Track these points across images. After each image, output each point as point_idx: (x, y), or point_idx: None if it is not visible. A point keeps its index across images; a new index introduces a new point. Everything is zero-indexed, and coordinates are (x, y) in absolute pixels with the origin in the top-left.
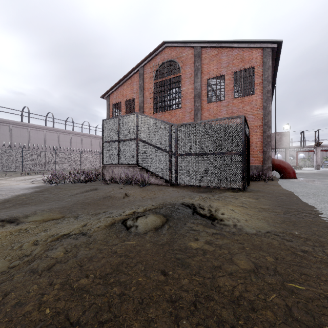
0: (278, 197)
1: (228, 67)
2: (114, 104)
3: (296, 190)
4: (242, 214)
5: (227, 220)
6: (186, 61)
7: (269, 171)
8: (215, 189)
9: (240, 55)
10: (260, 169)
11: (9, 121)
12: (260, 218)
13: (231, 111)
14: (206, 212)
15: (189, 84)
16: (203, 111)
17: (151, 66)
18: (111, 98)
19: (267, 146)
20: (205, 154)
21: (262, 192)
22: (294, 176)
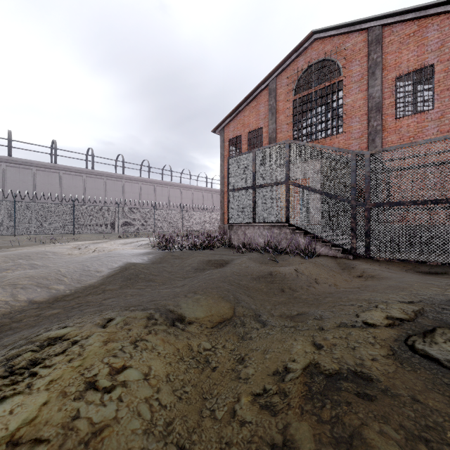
0: None
1: (441, 50)
2: (230, 139)
3: None
4: None
5: None
6: (353, 55)
7: None
8: None
9: None
10: None
11: (103, 173)
12: None
13: (449, 128)
14: None
15: (358, 92)
16: (387, 133)
17: (289, 74)
18: (226, 131)
19: None
20: (438, 201)
21: None
22: None
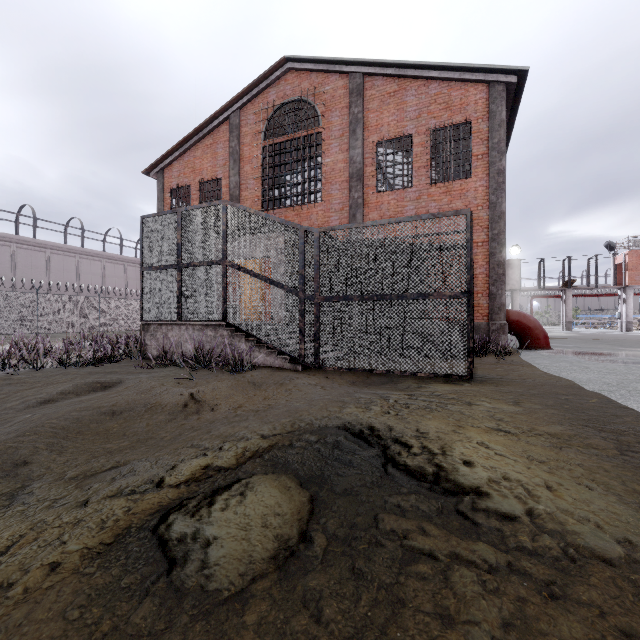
0: (555, 396)
1: (419, 120)
2: (173, 189)
3: (576, 376)
4: (521, 462)
5: (497, 492)
6: (333, 103)
7: (501, 336)
8: (404, 378)
9: (444, 95)
10: (484, 330)
11: None
12: (578, 476)
13: (426, 212)
14: (422, 460)
15: (338, 151)
16: (368, 209)
17: (258, 109)
18: (167, 175)
19: (498, 283)
20: (383, 296)
21: (513, 385)
22: (547, 343)
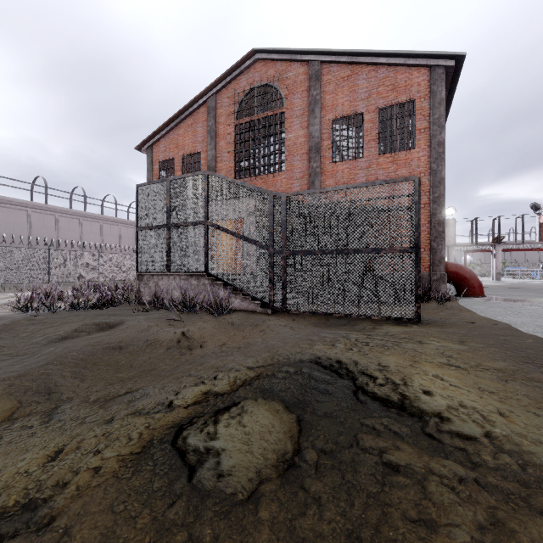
0: (494, 336)
1: (369, 100)
2: (160, 161)
3: (511, 320)
4: (473, 392)
5: (457, 417)
6: (295, 87)
7: (441, 285)
8: (360, 320)
9: (391, 78)
10: (426, 280)
11: None
12: (526, 405)
13: (375, 178)
14: (387, 390)
15: (299, 128)
16: (325, 177)
17: (231, 94)
18: (155, 150)
19: (438, 239)
20: (342, 251)
21: (456, 327)
22: (481, 291)
